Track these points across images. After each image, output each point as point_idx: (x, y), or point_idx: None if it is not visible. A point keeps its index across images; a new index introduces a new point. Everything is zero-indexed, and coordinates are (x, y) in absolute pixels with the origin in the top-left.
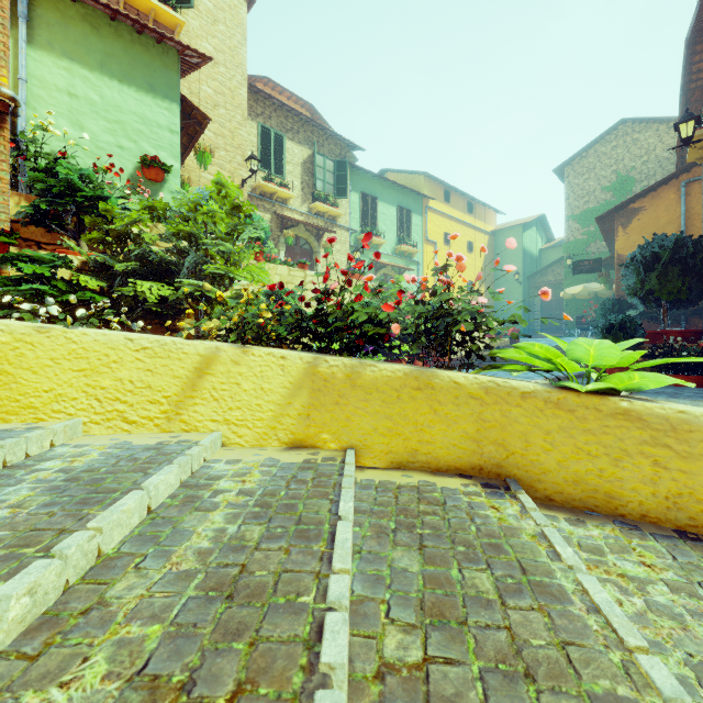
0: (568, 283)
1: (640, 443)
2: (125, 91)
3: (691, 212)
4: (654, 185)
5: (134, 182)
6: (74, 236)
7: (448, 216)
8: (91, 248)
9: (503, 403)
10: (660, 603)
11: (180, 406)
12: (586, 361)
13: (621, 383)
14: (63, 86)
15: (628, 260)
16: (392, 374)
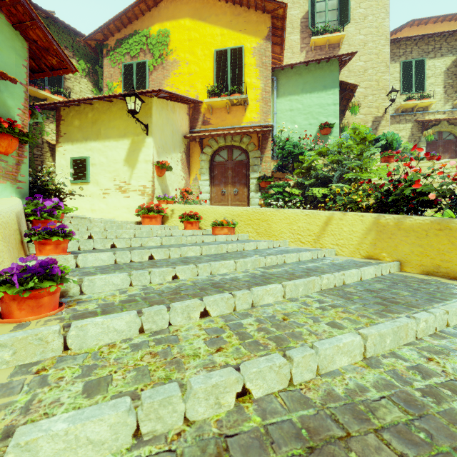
0: None
1: None
2: (312, 96)
3: None
4: None
5: (316, 139)
6: (291, 173)
7: None
8: (297, 176)
9: None
10: None
11: (319, 237)
12: None
13: None
14: (288, 108)
15: None
16: (422, 221)
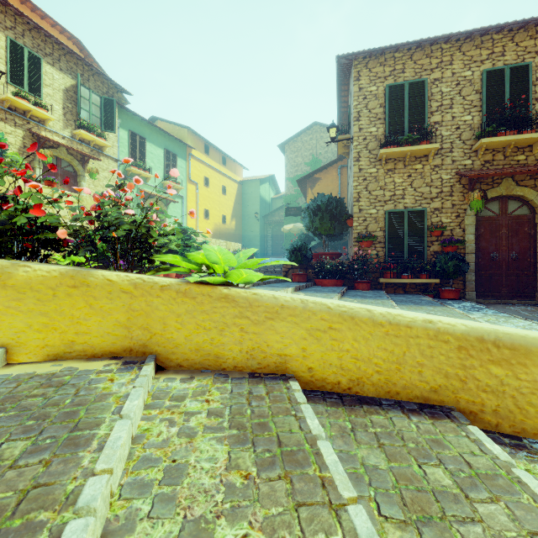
0: (286, 223)
1: (234, 317)
2: None
3: (343, 185)
4: (325, 165)
5: None
6: None
7: (208, 165)
8: None
9: (148, 295)
10: (190, 427)
11: None
12: (221, 264)
13: (239, 278)
14: None
15: (306, 208)
16: (48, 273)
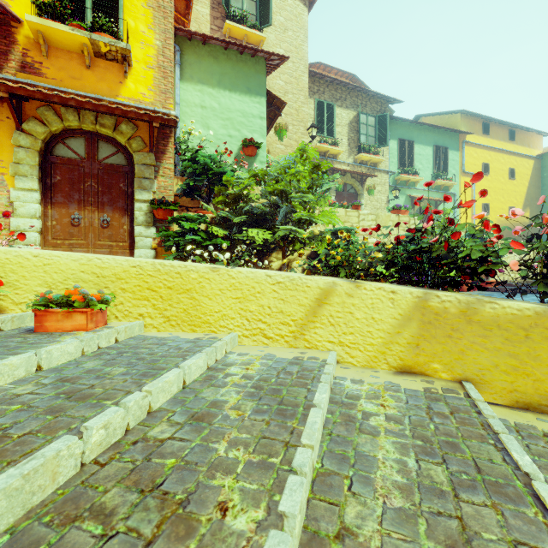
0: None
1: None
2: (233, 97)
3: None
4: None
5: (238, 159)
6: (206, 201)
7: (487, 147)
8: (215, 208)
9: None
10: None
11: (304, 328)
12: None
13: None
14: (198, 102)
15: None
16: (518, 312)
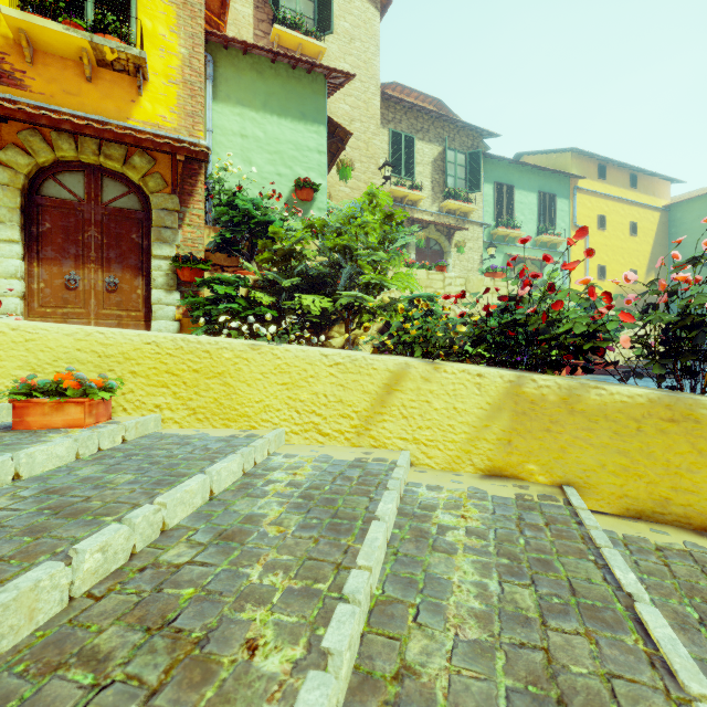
0: None
1: None
2: (282, 124)
3: None
4: None
5: (289, 205)
6: (247, 258)
7: (603, 196)
8: (259, 268)
9: None
10: None
11: (369, 422)
12: None
13: None
14: (237, 130)
15: None
16: (629, 399)
